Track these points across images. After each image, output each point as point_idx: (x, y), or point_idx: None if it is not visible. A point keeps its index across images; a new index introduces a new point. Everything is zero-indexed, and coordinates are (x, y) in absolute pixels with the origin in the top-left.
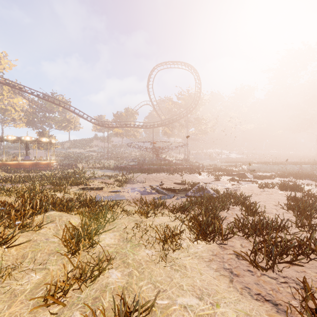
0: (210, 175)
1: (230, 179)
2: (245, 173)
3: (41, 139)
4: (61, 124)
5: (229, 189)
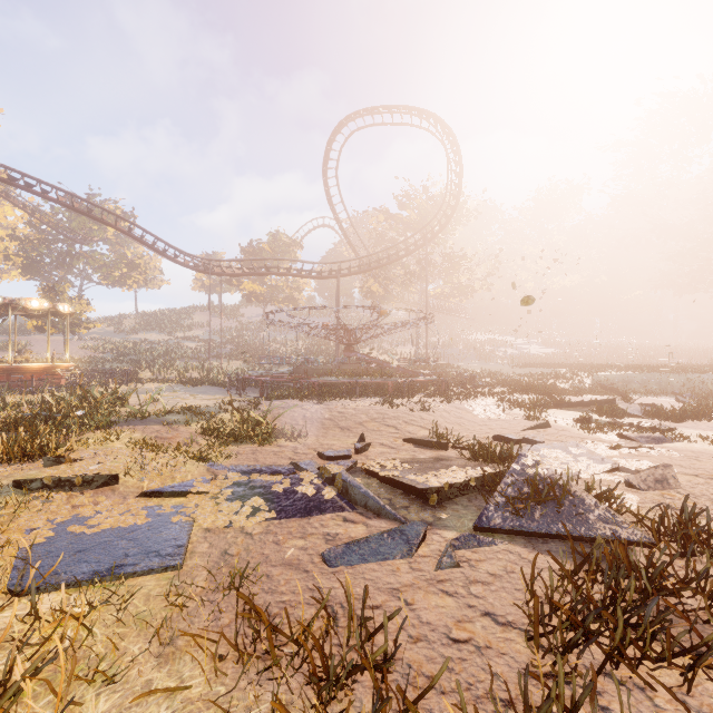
0: (507, 404)
1: (577, 419)
2: (608, 398)
3: (24, 303)
4: (111, 271)
5: (637, 479)
